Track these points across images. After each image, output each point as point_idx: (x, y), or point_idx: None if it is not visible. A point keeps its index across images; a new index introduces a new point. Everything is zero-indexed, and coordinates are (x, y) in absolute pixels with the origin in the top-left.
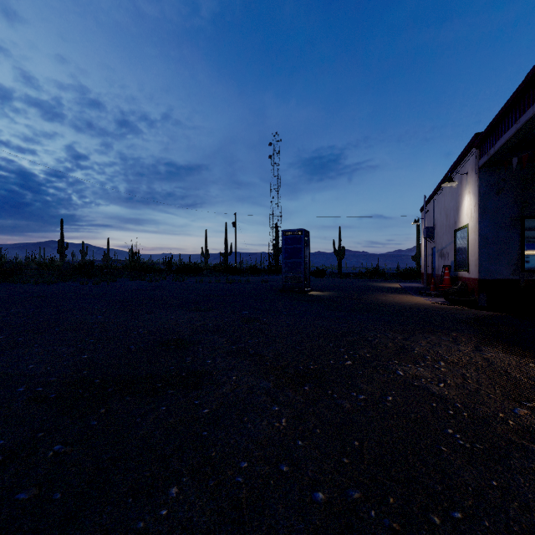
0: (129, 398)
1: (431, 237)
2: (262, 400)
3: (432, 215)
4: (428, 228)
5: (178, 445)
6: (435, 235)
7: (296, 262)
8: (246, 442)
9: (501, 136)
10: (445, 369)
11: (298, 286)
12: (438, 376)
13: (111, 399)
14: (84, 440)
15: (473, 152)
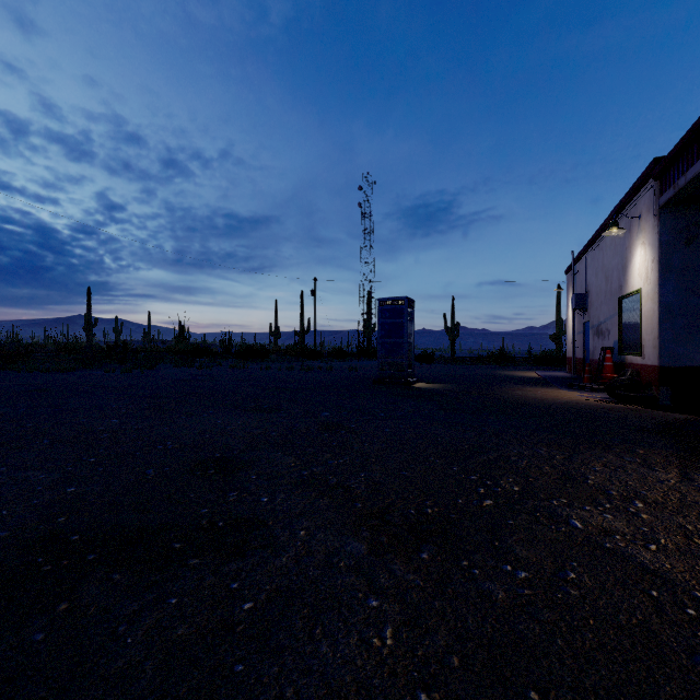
0: (118, 576)
1: (582, 309)
2: (349, 584)
3: (584, 277)
4: (578, 296)
5: (183, 698)
6: (588, 305)
7: (396, 343)
8: (316, 696)
9: (698, 159)
10: (649, 515)
11: (400, 375)
12: (641, 530)
13: (85, 580)
14: (3, 682)
15: (650, 186)
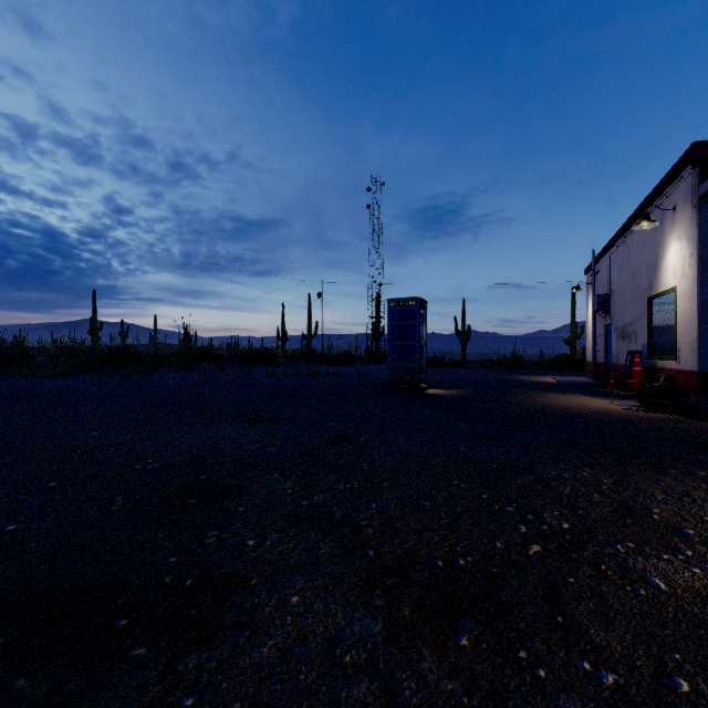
0: (22, 680)
1: (604, 310)
2: (358, 700)
3: (606, 277)
4: (600, 296)
5: None
6: (611, 306)
7: (407, 346)
8: None
9: None
10: None
11: (411, 381)
12: None
13: None
14: None
15: (688, 173)
